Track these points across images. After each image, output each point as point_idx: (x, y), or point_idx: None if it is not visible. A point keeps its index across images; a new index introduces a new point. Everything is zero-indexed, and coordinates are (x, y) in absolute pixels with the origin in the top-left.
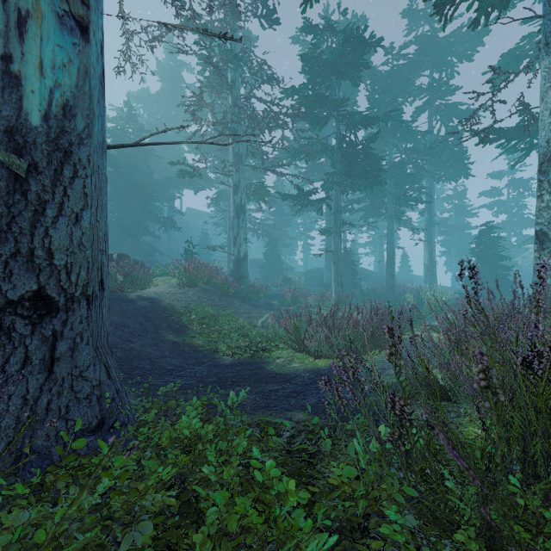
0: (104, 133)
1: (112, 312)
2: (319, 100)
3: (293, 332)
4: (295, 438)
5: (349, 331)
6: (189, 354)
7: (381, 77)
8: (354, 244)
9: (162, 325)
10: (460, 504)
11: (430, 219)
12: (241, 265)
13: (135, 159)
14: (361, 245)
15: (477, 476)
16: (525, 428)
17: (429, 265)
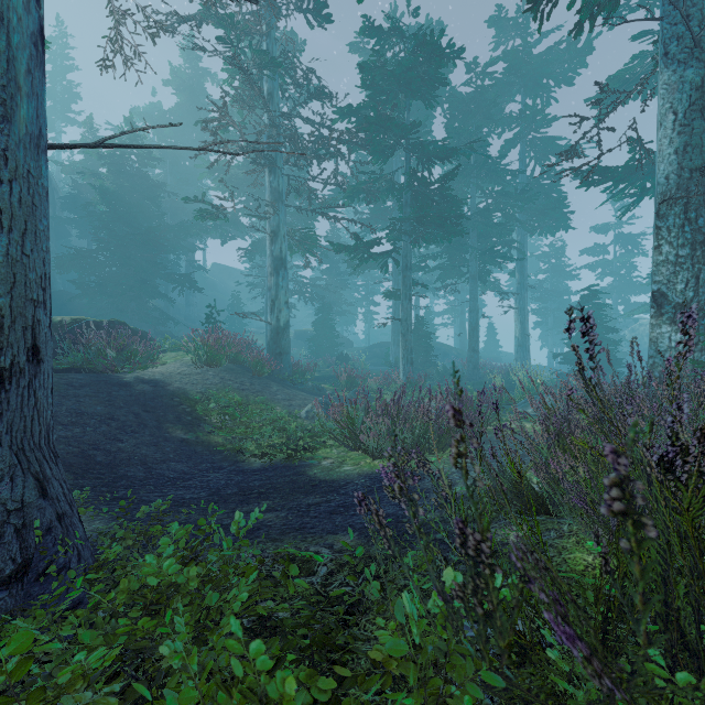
0: (43, 123)
1: (96, 400)
2: (383, 123)
3: (344, 424)
4: (334, 576)
5: (419, 422)
6: (203, 456)
7: (462, 100)
8: (429, 313)
9: (167, 417)
10: (569, 689)
11: (522, 282)
12: (281, 337)
13: (140, 196)
14: (437, 314)
15: (604, 666)
16: (666, 564)
17: (520, 339)
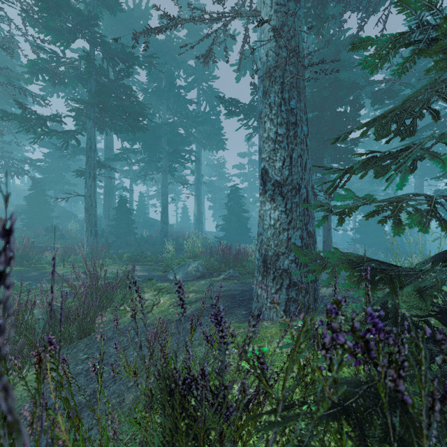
0: None
1: None
2: None
3: None
4: None
5: None
6: None
7: (157, 41)
8: (142, 196)
9: None
10: None
11: (198, 178)
12: None
13: None
14: (150, 197)
15: None
16: None
17: (197, 215)
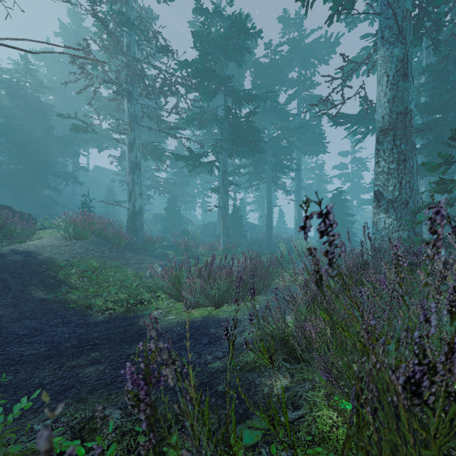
0: None
1: None
2: (208, 73)
3: (170, 284)
4: None
5: (222, 282)
6: (58, 312)
7: (262, 66)
8: (242, 203)
9: (32, 281)
10: None
11: (298, 184)
12: (136, 218)
13: (33, 113)
14: (248, 204)
15: None
16: None
17: (298, 220)
